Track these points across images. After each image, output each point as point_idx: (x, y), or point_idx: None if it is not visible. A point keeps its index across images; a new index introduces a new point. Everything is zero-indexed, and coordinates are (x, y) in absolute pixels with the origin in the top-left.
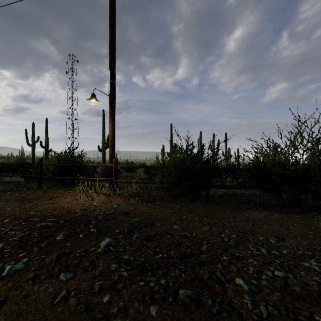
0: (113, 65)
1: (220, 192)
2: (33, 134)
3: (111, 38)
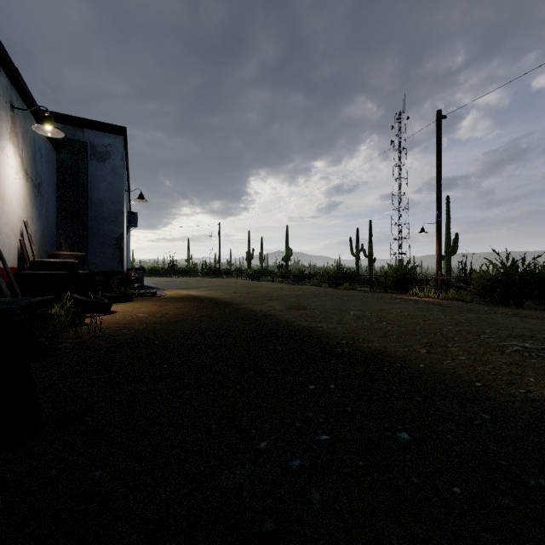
0: (439, 199)
1: None
2: (357, 242)
3: (437, 179)
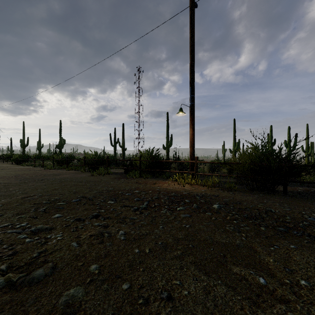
0: (193, 82)
1: (300, 190)
2: (115, 137)
3: (191, 62)
